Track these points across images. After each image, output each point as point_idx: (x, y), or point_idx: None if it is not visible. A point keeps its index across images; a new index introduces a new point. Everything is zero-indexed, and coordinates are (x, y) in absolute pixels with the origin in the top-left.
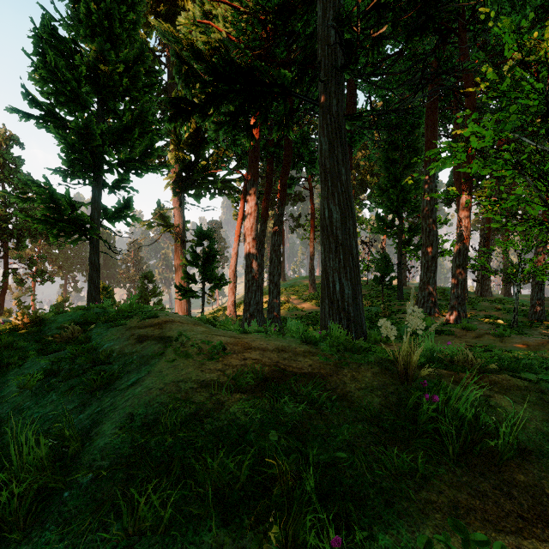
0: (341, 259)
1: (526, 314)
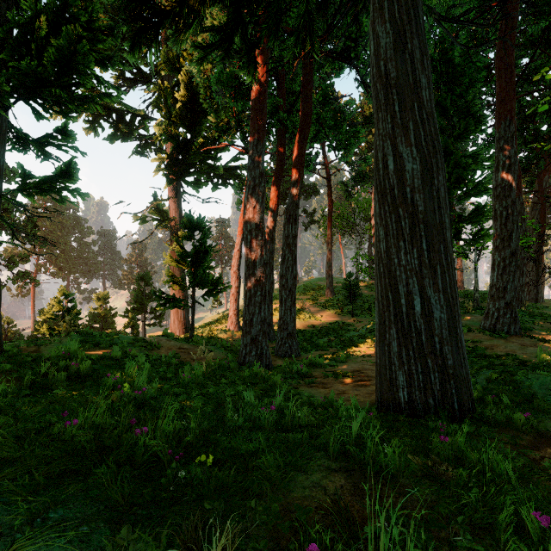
0: (424, 250)
1: None
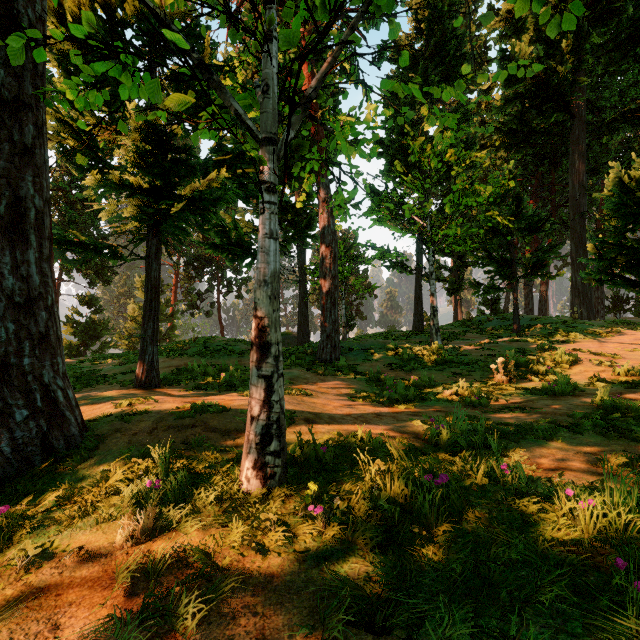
0: (581, 299)
1: None
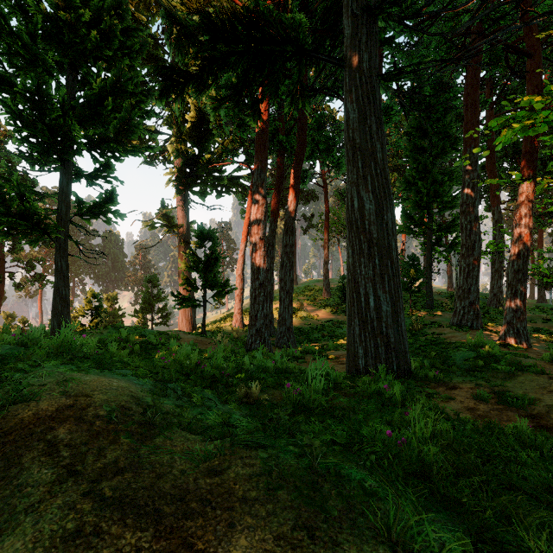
0: (377, 264)
1: None
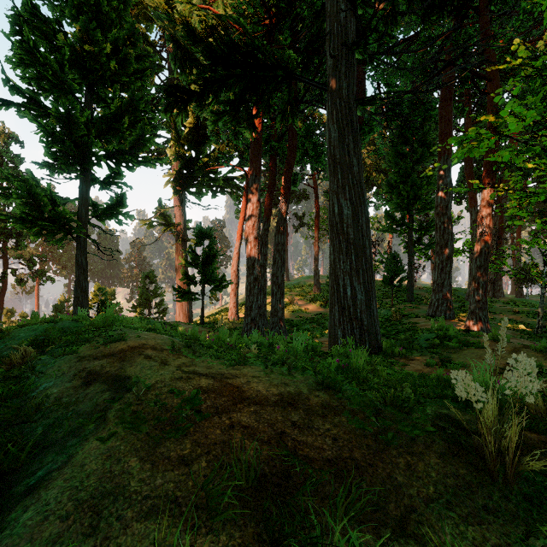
0: (353, 260)
1: (546, 318)
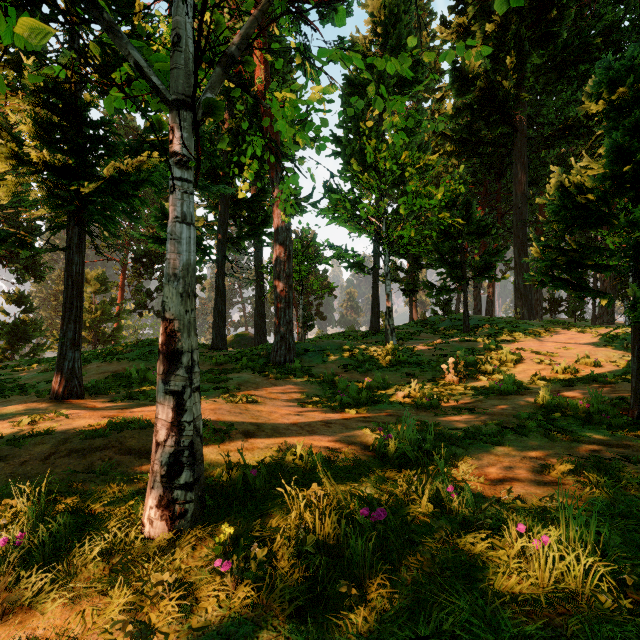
0: (523, 301)
1: None
